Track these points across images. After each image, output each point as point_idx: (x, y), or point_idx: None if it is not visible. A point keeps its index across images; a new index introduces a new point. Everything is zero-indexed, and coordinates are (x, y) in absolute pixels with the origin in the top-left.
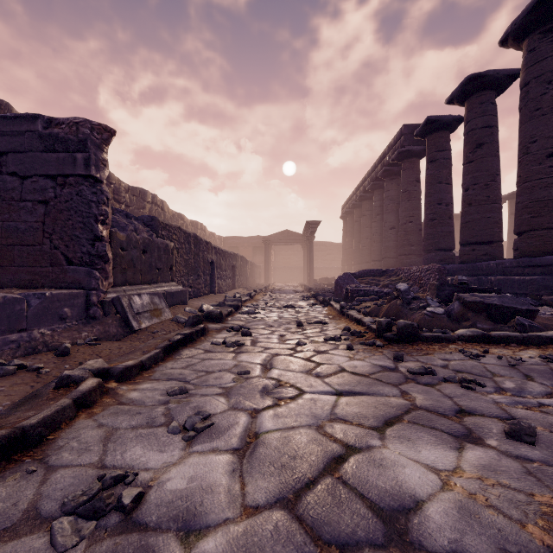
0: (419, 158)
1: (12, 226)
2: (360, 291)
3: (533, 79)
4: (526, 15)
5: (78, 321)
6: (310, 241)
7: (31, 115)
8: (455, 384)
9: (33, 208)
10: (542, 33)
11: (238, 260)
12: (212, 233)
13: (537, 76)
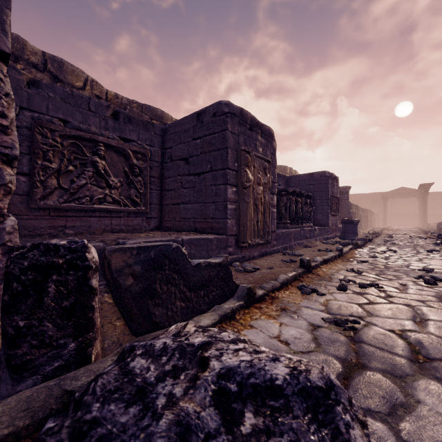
0: None
1: None
2: None
3: None
4: None
5: None
6: (424, 196)
7: None
8: None
9: None
10: None
11: (368, 212)
12: None
13: None
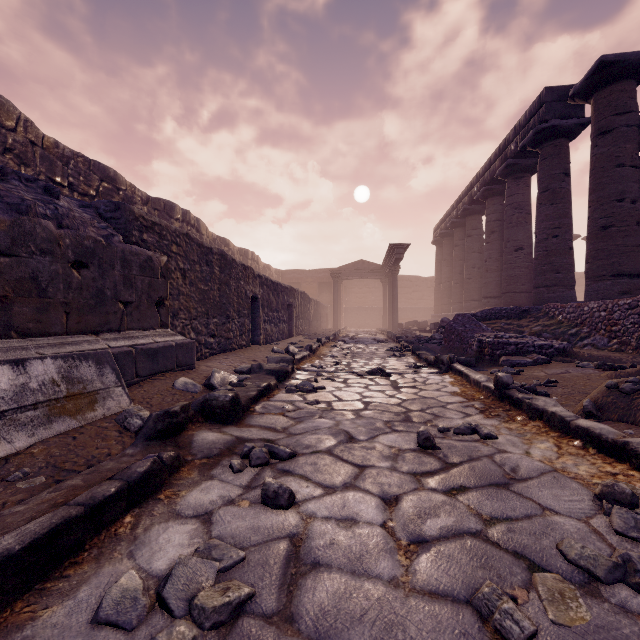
0: (568, 139)
1: None
2: (508, 345)
3: None
4: None
5: None
6: (394, 272)
7: None
8: None
9: None
10: None
11: (296, 297)
12: (267, 266)
13: None
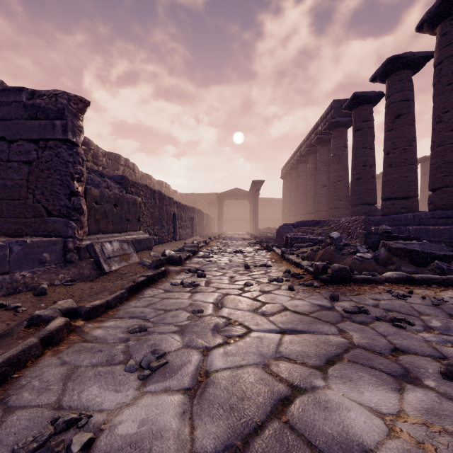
0: (346, 128)
1: (1, 183)
2: (298, 239)
3: (445, 59)
4: (439, 4)
5: (56, 265)
6: (256, 197)
7: (17, 88)
8: (387, 323)
9: (18, 168)
10: (452, 19)
11: (195, 213)
12: (174, 191)
13: (449, 56)
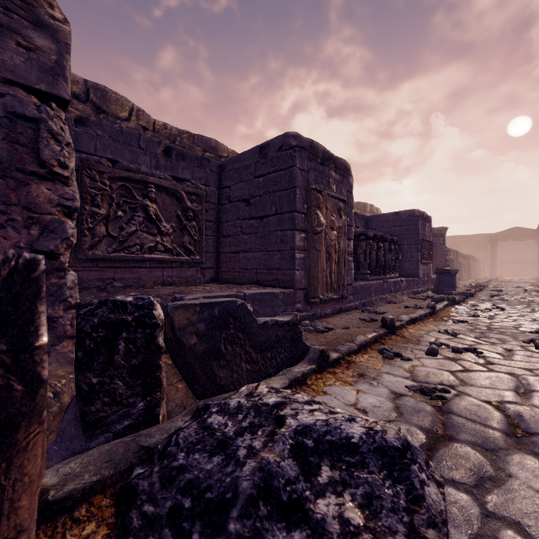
0: None
1: None
2: None
3: None
4: None
5: None
6: None
7: None
8: None
9: None
10: None
11: (470, 259)
12: None
13: None
